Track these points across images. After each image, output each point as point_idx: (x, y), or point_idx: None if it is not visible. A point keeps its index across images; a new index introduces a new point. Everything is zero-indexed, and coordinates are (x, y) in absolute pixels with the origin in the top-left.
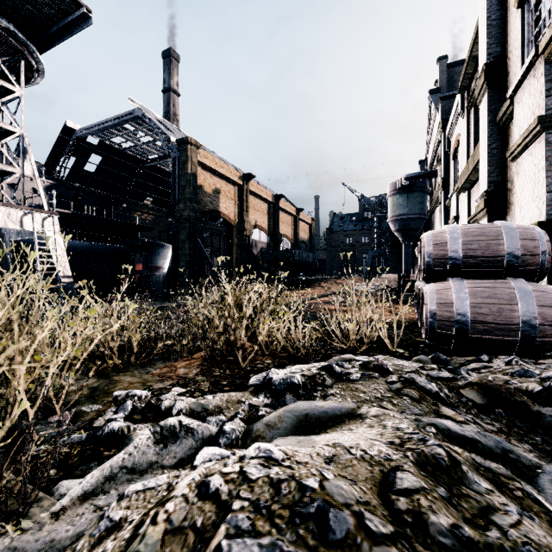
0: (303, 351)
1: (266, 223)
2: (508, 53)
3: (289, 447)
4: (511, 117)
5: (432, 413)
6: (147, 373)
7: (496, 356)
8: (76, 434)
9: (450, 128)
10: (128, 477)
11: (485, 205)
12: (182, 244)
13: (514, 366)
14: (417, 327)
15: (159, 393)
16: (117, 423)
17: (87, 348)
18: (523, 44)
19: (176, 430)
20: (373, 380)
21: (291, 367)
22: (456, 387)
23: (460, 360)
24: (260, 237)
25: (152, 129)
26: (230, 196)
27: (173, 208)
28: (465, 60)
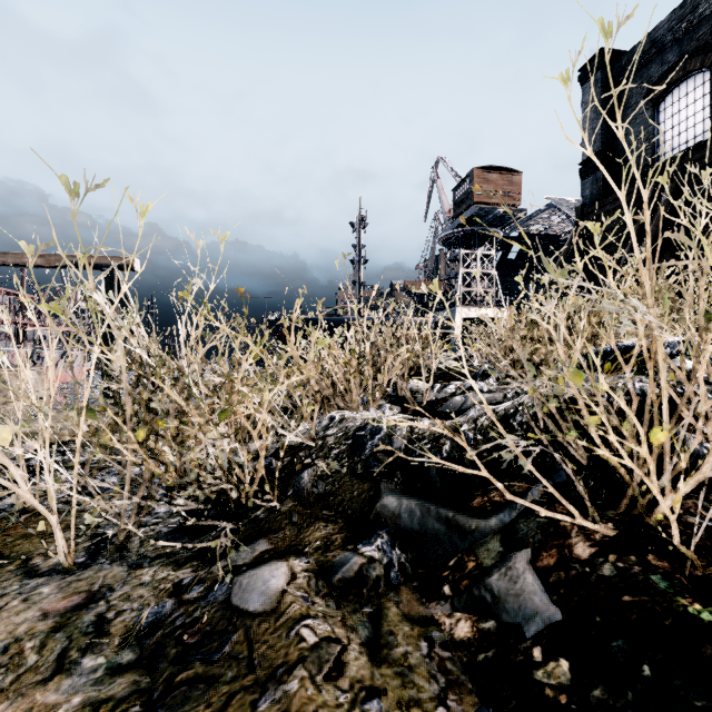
0: None
1: None
2: None
3: None
4: None
5: None
6: None
7: None
8: None
9: None
10: None
11: None
12: None
13: None
14: None
15: None
16: None
17: None
18: None
19: None
20: None
21: None
22: None
23: None
24: None
25: None
26: None
27: None
28: None
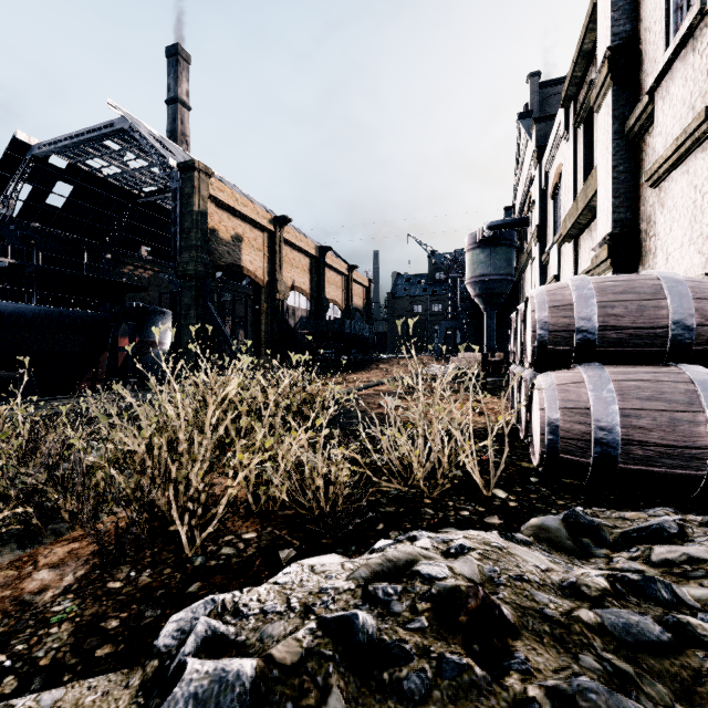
0: (324, 504)
1: (307, 284)
2: (642, 33)
3: None
4: (648, 124)
5: None
6: None
7: (684, 516)
8: None
9: (548, 157)
10: None
11: (609, 254)
12: (186, 310)
13: None
14: (517, 437)
15: None
16: None
17: None
18: (667, 13)
19: None
20: (470, 704)
21: (279, 574)
22: (696, 687)
23: (611, 517)
24: (300, 303)
25: (145, 150)
26: (257, 245)
27: (174, 259)
28: (561, 79)
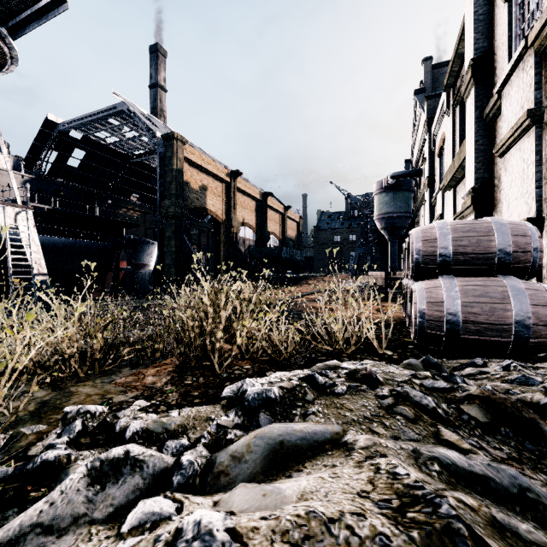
0: (285, 354)
1: (253, 221)
2: (495, 49)
3: (243, 520)
4: (498, 113)
5: (431, 437)
6: (110, 382)
7: (490, 359)
8: (3, 466)
9: (436, 126)
10: (40, 540)
11: (472, 202)
12: (168, 241)
13: (512, 371)
14: (404, 326)
15: (118, 408)
16: (54, 452)
17: (46, 354)
18: (510, 38)
19: (120, 465)
20: (360, 394)
21: (271, 375)
22: (454, 400)
23: (451, 362)
24: (248, 235)
25: (137, 124)
26: (217, 193)
27: (159, 204)
28: (449, 62)
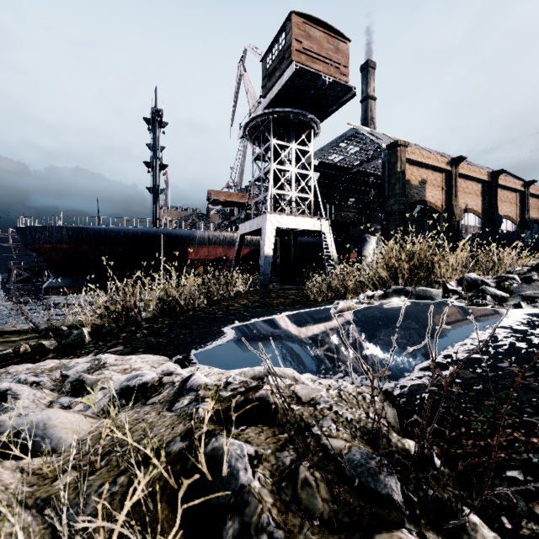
0: None
1: (478, 206)
2: None
3: None
4: None
5: None
6: None
7: None
8: None
9: None
10: None
11: None
12: (391, 234)
13: None
14: None
15: None
16: None
17: None
18: None
19: None
20: None
21: None
22: None
23: None
24: (472, 221)
25: (360, 141)
26: (436, 184)
27: (383, 204)
28: None
